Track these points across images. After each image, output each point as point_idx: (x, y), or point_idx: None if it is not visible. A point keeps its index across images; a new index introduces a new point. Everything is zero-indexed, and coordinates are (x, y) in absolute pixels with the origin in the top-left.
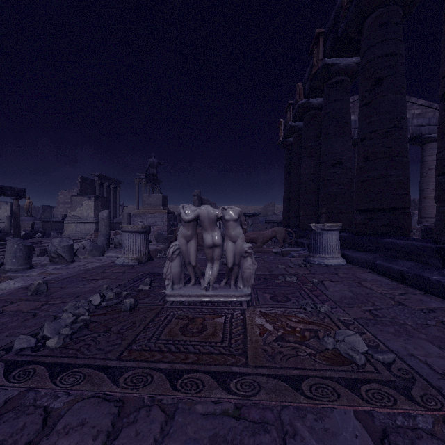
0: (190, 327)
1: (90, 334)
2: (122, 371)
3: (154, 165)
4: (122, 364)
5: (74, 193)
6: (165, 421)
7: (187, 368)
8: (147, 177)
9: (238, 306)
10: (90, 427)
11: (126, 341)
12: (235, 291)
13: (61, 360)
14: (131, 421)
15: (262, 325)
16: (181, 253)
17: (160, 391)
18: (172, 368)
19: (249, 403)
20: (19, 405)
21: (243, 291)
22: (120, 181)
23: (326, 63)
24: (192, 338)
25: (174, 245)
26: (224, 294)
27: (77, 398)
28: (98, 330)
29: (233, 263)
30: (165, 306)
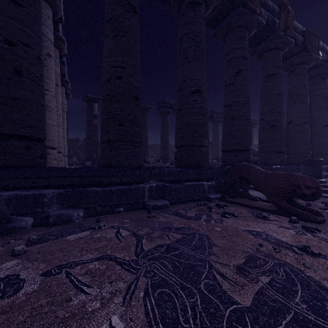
0: None
1: None
2: None
3: None
4: None
5: None
6: None
7: None
8: None
9: None
10: None
11: None
12: None
13: None
14: None
15: None
16: None
17: None
18: None
19: None
20: None
21: None
22: None
23: (262, 25)
24: None
25: None
26: None
27: None
28: None
29: None
30: None
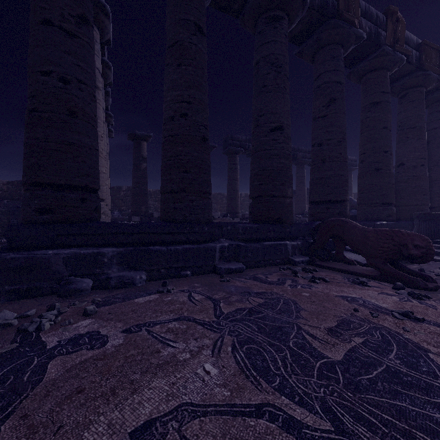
0: None
1: None
2: None
3: None
4: None
5: None
6: None
7: None
8: None
9: None
10: None
11: None
12: None
13: None
14: None
15: None
16: None
17: None
18: None
19: None
20: None
21: None
22: None
23: (363, 40)
24: None
25: None
26: None
27: None
28: None
29: None
30: None
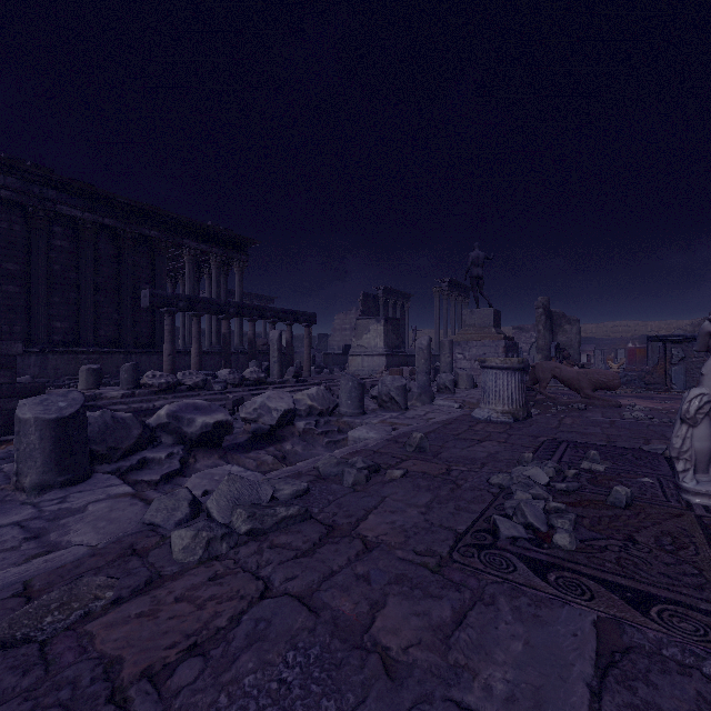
0: None
1: (603, 538)
2: None
3: (478, 261)
4: None
5: (351, 316)
6: None
7: None
8: (450, 284)
9: None
10: None
11: (708, 572)
12: None
13: (611, 577)
14: None
15: None
16: None
17: None
18: None
19: None
20: (633, 645)
21: None
22: (410, 295)
23: None
24: None
25: (698, 395)
26: None
27: None
28: (610, 534)
29: None
30: (697, 513)
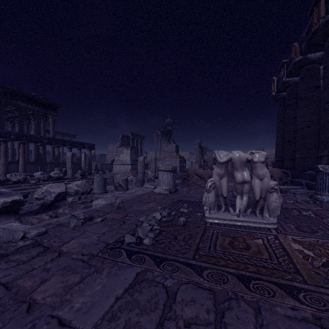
0: (236, 243)
1: (165, 239)
2: (201, 269)
3: (169, 123)
4: (199, 264)
5: (117, 145)
6: (254, 313)
7: (252, 276)
8: (162, 133)
9: (268, 231)
10: (199, 304)
11: (192, 247)
12: (262, 219)
13: (156, 254)
14: (227, 307)
15: (301, 250)
16: (215, 187)
17: (239, 290)
18: (239, 273)
19: (326, 317)
20: (146, 279)
21: (270, 220)
22: (144, 136)
23: (328, 19)
24: (243, 253)
25: (210, 181)
26: (253, 221)
27: (179, 282)
28: (169, 237)
29: (259, 197)
30: (206, 225)
